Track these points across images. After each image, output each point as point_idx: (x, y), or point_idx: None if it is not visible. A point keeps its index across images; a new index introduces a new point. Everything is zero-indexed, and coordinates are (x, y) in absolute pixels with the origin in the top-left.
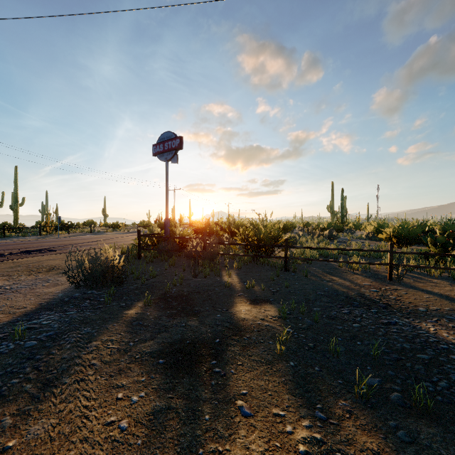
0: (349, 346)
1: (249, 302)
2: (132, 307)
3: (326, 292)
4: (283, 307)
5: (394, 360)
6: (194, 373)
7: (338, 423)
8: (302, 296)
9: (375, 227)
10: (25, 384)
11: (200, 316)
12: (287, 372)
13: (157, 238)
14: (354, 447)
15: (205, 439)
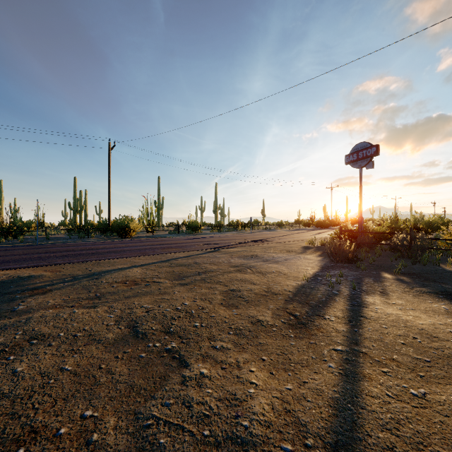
0: None
1: None
2: (382, 274)
3: None
4: None
5: None
6: None
7: None
8: None
9: None
10: (370, 290)
11: (448, 284)
12: None
13: (351, 233)
14: None
15: None
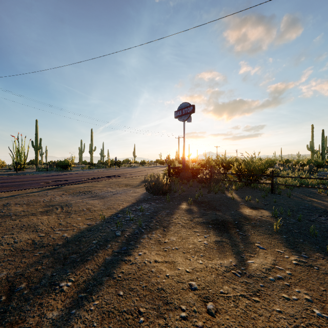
0: (324, 234)
1: (249, 208)
2: (181, 204)
3: (307, 207)
4: (275, 211)
5: None
6: (229, 232)
7: (315, 259)
8: (287, 208)
9: None
10: (156, 226)
11: (221, 211)
12: (282, 239)
13: (178, 170)
14: (325, 267)
15: (244, 252)
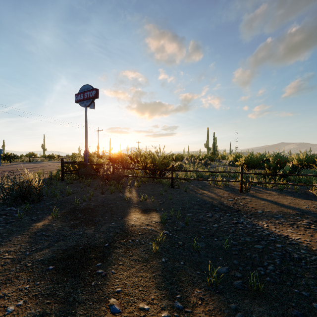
0: (208, 242)
1: (140, 211)
2: (42, 220)
3: (198, 202)
4: (164, 214)
5: (239, 251)
6: (78, 276)
7: (191, 311)
8: (180, 206)
9: (234, 157)
10: None
11: (98, 224)
12: (158, 268)
13: (78, 165)
14: None
15: None
